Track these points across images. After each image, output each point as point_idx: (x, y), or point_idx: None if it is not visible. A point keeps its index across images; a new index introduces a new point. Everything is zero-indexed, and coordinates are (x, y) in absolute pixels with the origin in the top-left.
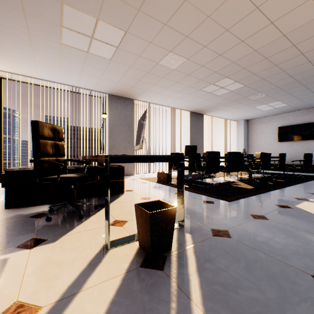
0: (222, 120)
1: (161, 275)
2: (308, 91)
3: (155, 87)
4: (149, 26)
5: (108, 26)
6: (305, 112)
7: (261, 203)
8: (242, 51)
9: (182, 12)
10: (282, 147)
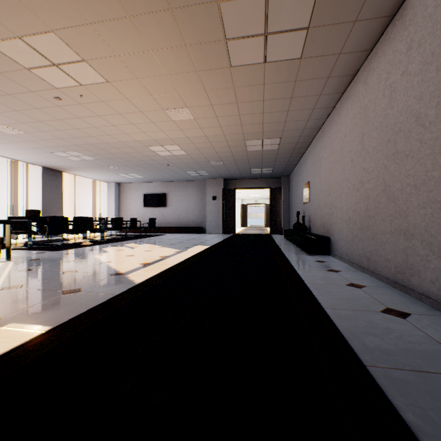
0: (91, 180)
1: None
2: (151, 172)
3: None
4: None
5: None
6: (161, 184)
7: (82, 250)
8: (80, 142)
9: (15, 113)
10: (147, 212)
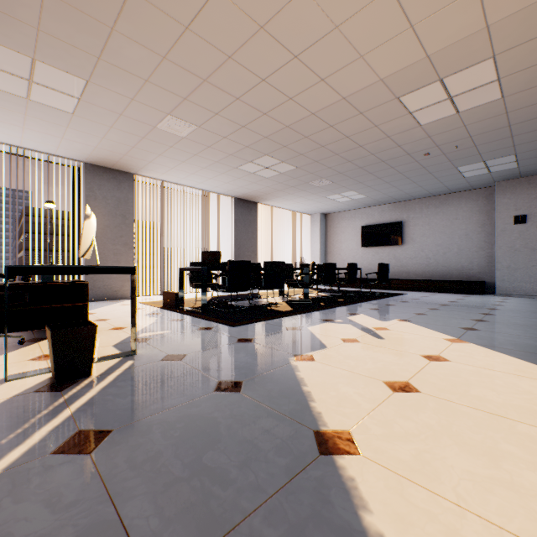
0: (290, 212)
1: (55, 395)
2: (382, 181)
3: (164, 158)
4: (123, 79)
5: (55, 70)
6: (392, 207)
7: (271, 327)
8: (271, 126)
9: (166, 70)
10: (367, 255)
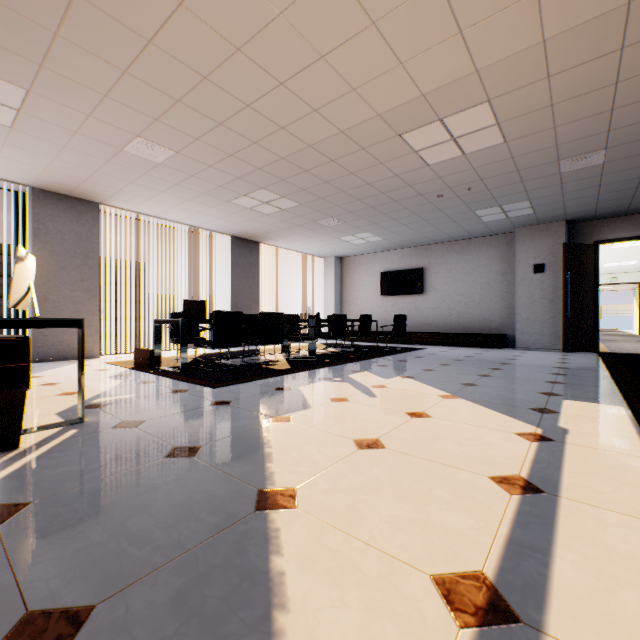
0: (300, 255)
1: None
2: (398, 223)
3: (138, 187)
4: (75, 92)
5: None
6: (413, 252)
7: (257, 387)
8: (264, 156)
9: (129, 86)
10: (386, 305)
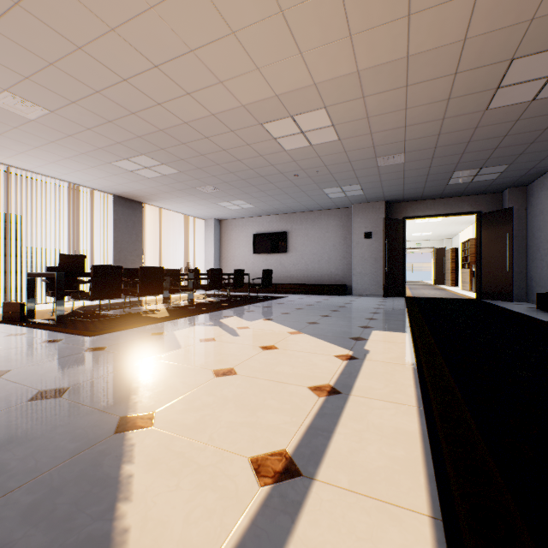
0: (183, 216)
1: None
2: (265, 194)
3: (7, 139)
4: None
5: None
6: (279, 218)
7: (134, 334)
8: (143, 126)
9: None
10: (258, 262)
